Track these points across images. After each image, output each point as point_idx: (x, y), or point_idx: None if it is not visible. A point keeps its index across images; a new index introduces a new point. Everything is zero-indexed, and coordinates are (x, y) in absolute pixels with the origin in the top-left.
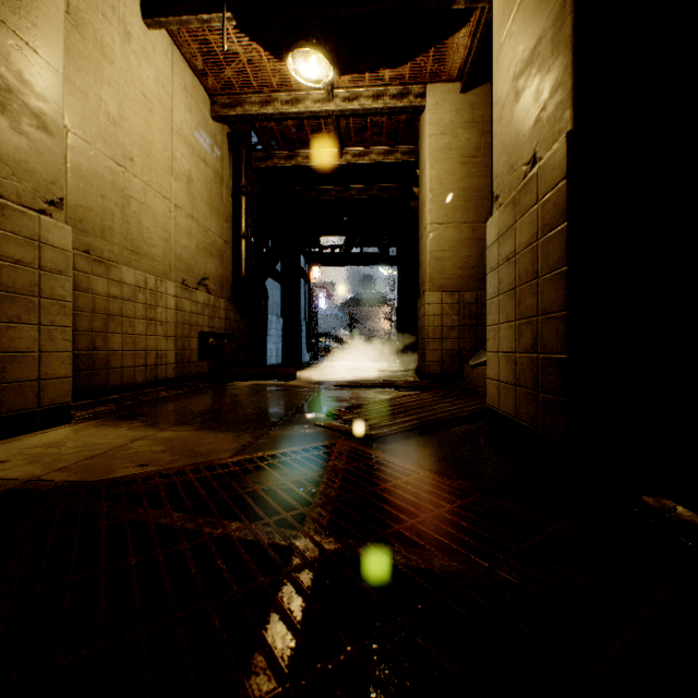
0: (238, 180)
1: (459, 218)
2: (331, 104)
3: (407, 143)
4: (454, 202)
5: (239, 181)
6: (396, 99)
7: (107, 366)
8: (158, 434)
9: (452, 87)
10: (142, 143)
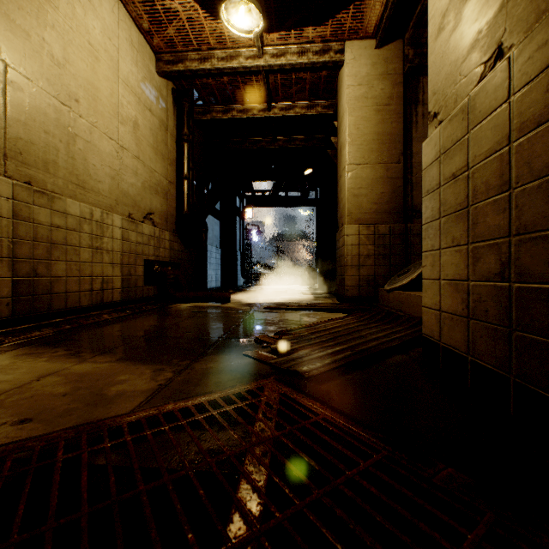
0: (181, 129)
1: (374, 159)
2: (261, 60)
3: (326, 98)
4: (369, 145)
5: (182, 130)
6: (318, 55)
7: (50, 292)
8: (74, 367)
9: (368, 44)
10: (88, 87)
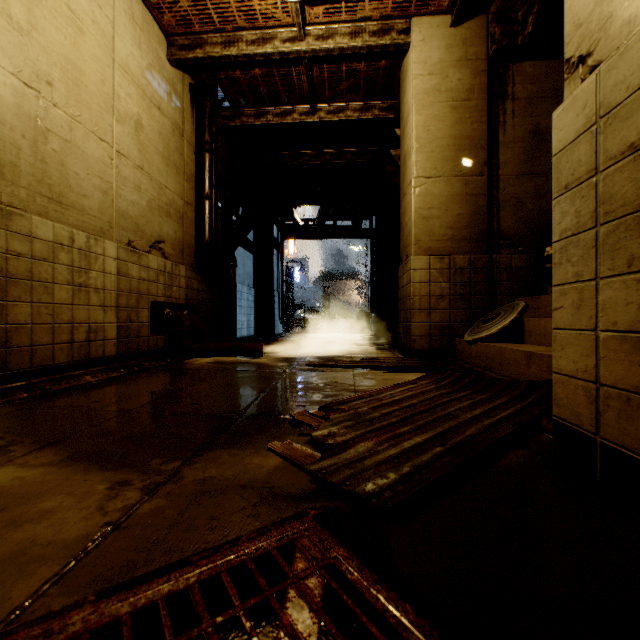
0: (201, 135)
1: (449, 171)
2: (302, 43)
3: (386, 97)
4: (443, 152)
5: (202, 136)
6: (376, 36)
7: (5, 345)
8: None
9: (441, 21)
10: (67, 67)
